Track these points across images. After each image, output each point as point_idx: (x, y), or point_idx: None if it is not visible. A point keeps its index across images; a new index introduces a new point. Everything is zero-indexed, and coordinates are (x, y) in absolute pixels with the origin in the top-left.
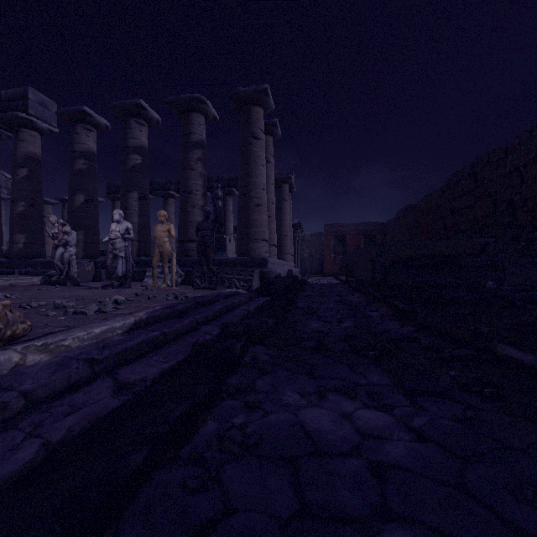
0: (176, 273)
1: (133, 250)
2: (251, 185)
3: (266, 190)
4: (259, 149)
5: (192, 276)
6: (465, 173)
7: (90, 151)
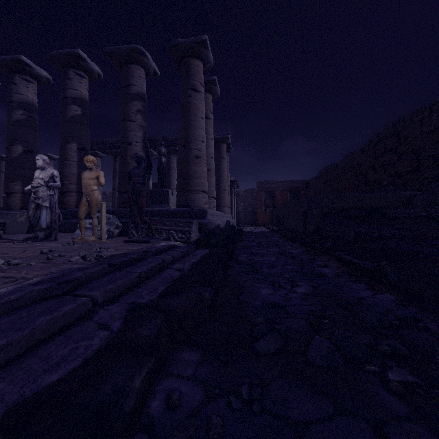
0: (112, 225)
1: (72, 201)
2: (190, 136)
3: (206, 144)
4: (199, 102)
5: (128, 227)
6: (387, 132)
7: (29, 102)
